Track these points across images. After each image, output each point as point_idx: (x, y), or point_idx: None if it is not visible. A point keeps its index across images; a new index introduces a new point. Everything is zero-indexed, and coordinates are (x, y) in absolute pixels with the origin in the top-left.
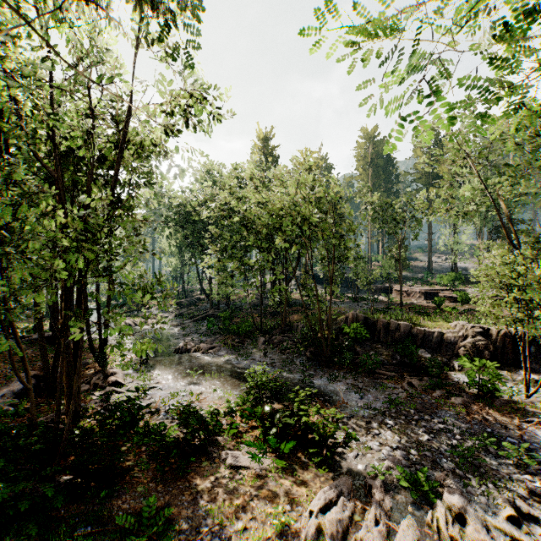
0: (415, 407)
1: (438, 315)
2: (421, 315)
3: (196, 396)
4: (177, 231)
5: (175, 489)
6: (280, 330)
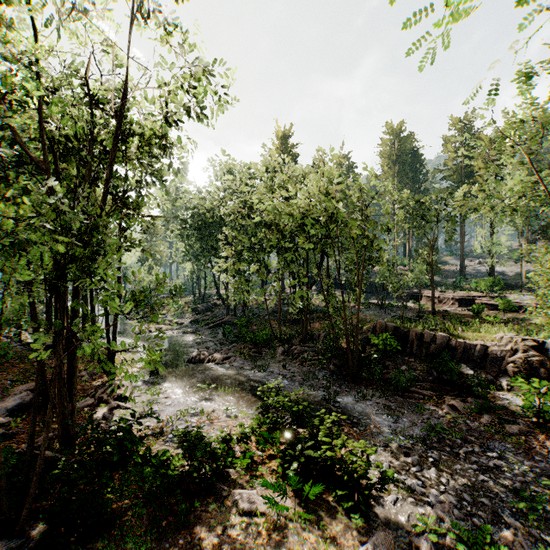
0: (461, 436)
1: (479, 325)
2: (458, 325)
3: (207, 415)
4: (192, 233)
5: (173, 544)
6: (300, 339)
